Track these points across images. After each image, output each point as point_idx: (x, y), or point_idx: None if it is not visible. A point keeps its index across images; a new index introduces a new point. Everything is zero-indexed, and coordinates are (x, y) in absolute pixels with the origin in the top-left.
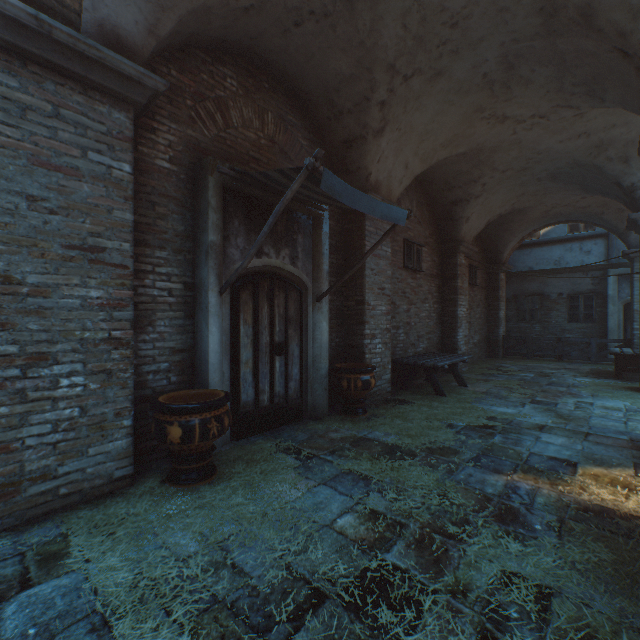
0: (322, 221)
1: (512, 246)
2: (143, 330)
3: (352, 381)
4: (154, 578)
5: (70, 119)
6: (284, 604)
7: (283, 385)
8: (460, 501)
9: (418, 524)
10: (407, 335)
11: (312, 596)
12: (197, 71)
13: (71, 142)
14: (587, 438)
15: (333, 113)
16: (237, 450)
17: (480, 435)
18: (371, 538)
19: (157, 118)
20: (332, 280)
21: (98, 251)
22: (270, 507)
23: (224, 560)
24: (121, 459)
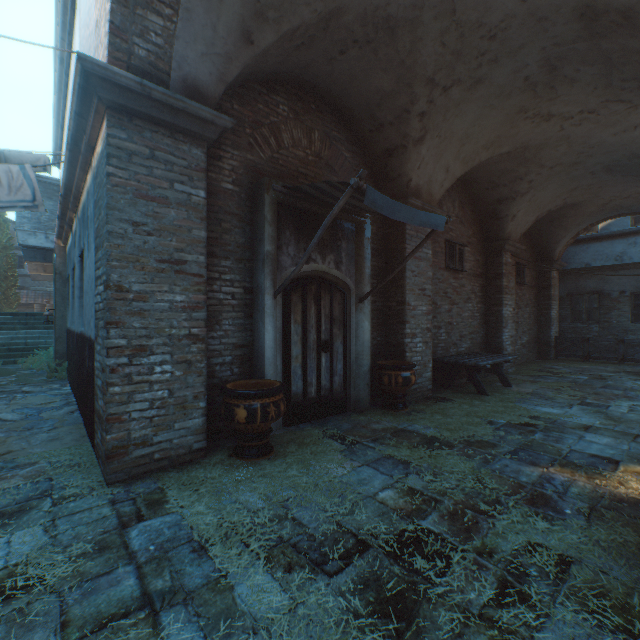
0: (364, 227)
1: (565, 242)
2: (212, 328)
3: (393, 377)
4: (233, 522)
5: (162, 159)
6: (336, 548)
7: (328, 379)
8: (493, 486)
9: (452, 501)
10: (449, 335)
11: (358, 545)
12: (254, 102)
13: (162, 177)
14: (636, 439)
15: (375, 126)
16: (289, 434)
17: (520, 432)
18: (409, 508)
19: (223, 147)
20: (374, 282)
21: (181, 263)
22: (320, 480)
23: (286, 515)
24: (198, 434)
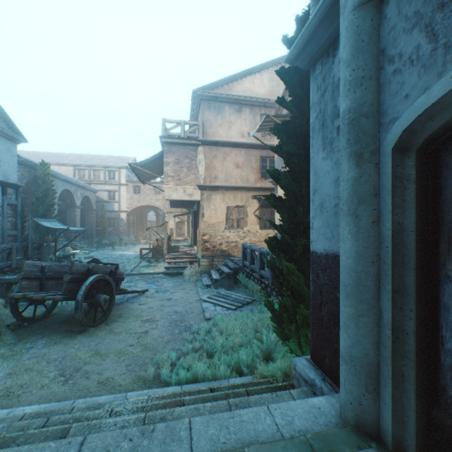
0: None
1: None
2: None
3: None
4: None
5: None
6: None
7: None
8: None
9: None
10: None
11: None
12: None
13: None
14: None
15: None
16: None
17: None
18: None
19: None
20: None
21: None
22: None
23: None
24: None
